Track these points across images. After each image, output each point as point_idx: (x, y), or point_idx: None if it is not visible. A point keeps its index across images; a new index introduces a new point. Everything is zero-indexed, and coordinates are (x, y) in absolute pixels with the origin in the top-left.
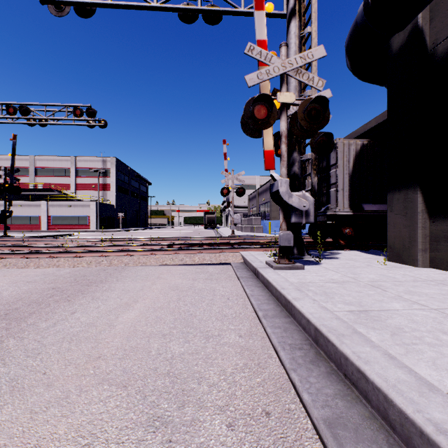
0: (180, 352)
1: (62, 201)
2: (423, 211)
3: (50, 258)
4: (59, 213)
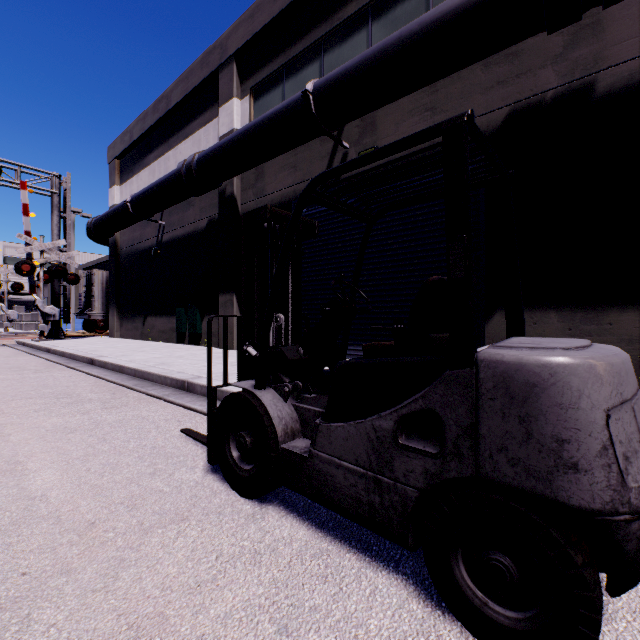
0: None
1: None
2: (118, 315)
3: None
4: None
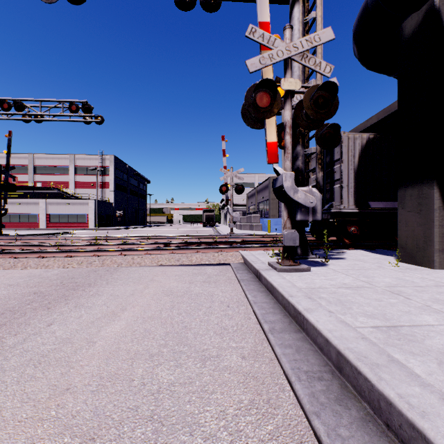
0: (170, 381)
1: (61, 199)
2: (441, 208)
3: (39, 258)
4: (58, 211)
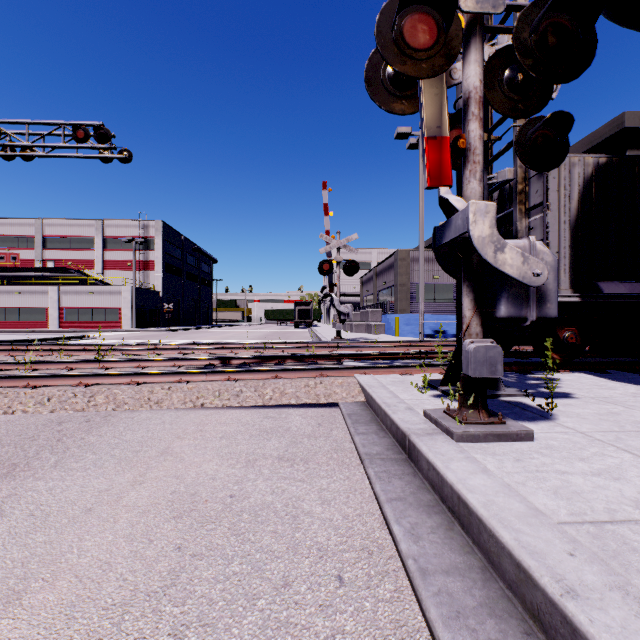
0: None
1: (81, 286)
2: None
3: None
4: (77, 303)
